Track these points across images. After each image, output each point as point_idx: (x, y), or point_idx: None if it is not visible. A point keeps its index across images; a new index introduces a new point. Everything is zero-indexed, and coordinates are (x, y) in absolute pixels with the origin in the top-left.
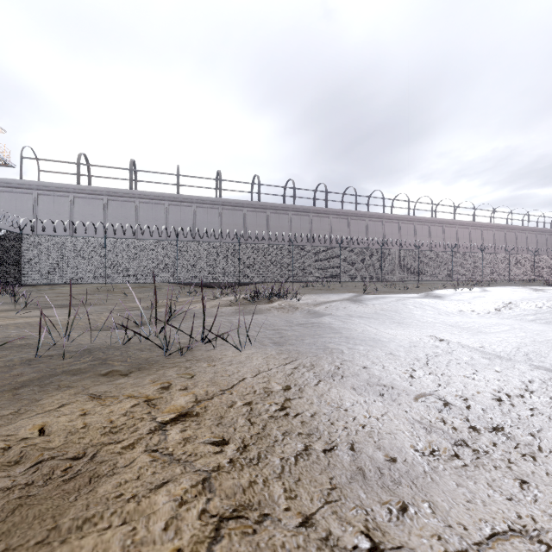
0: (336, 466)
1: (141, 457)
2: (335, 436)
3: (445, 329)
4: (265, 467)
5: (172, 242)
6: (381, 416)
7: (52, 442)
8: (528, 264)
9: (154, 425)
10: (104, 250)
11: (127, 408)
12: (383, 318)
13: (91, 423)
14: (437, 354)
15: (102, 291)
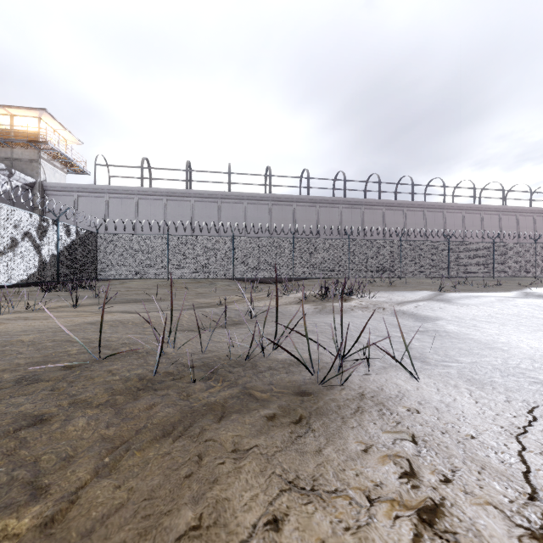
0: None
1: None
2: None
3: None
4: None
5: (228, 238)
6: None
7: None
8: None
9: None
10: (167, 247)
11: None
12: (512, 325)
13: None
14: None
15: (164, 286)
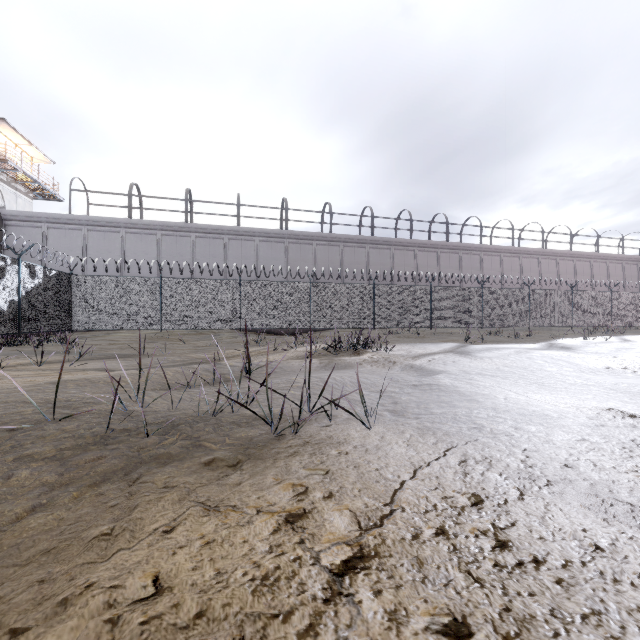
0: None
1: None
2: None
3: (608, 394)
4: None
5: (234, 282)
6: None
7: (181, 610)
8: None
9: (325, 578)
10: (160, 292)
11: (265, 535)
12: (513, 378)
13: (226, 568)
14: None
15: (156, 339)
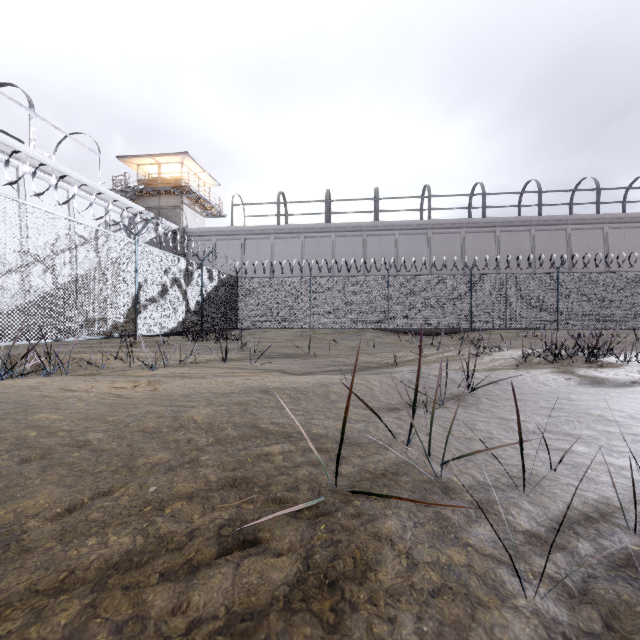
0: None
1: None
2: None
3: None
4: None
5: (382, 278)
6: None
7: None
8: None
9: None
10: (309, 291)
11: None
12: None
13: None
14: None
15: (304, 337)
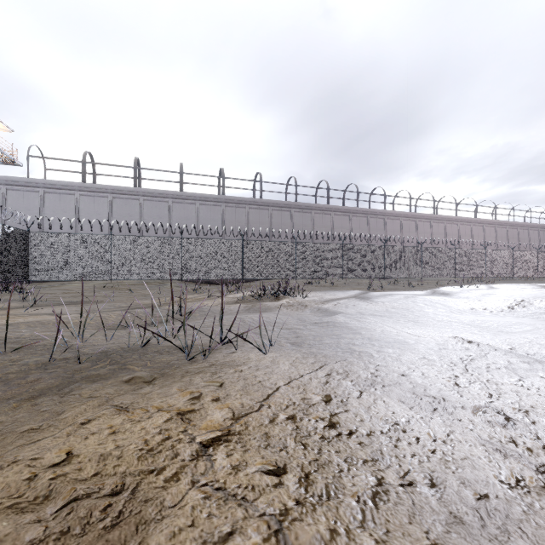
0: (424, 507)
1: (189, 493)
2: (406, 464)
3: (464, 328)
4: (340, 509)
5: (176, 239)
6: (447, 436)
7: (83, 470)
8: (531, 261)
9: (195, 448)
10: (110, 247)
11: (159, 424)
12: (396, 317)
13: (124, 445)
14: (472, 357)
15: (107, 288)
